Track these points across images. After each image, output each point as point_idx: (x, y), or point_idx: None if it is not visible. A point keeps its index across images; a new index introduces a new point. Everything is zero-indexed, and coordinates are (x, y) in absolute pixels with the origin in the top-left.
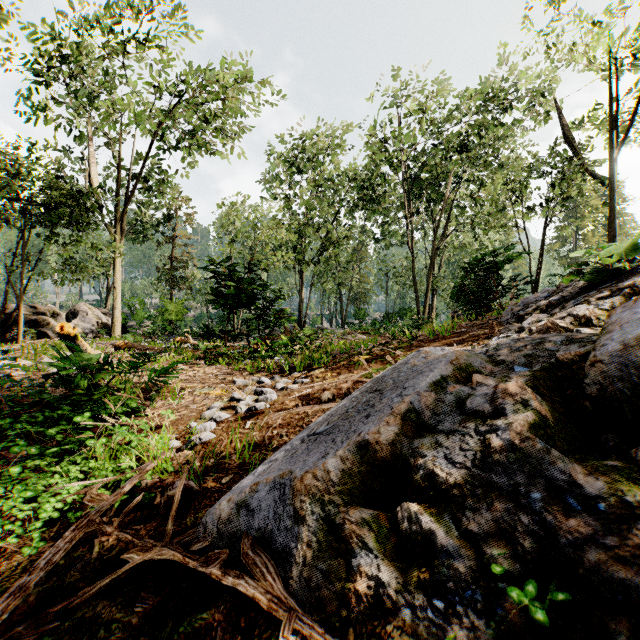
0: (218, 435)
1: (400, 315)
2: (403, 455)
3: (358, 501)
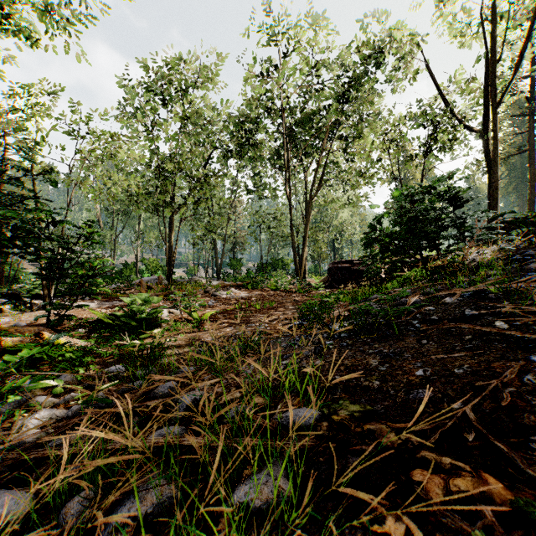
0: None
1: (273, 265)
2: None
3: None
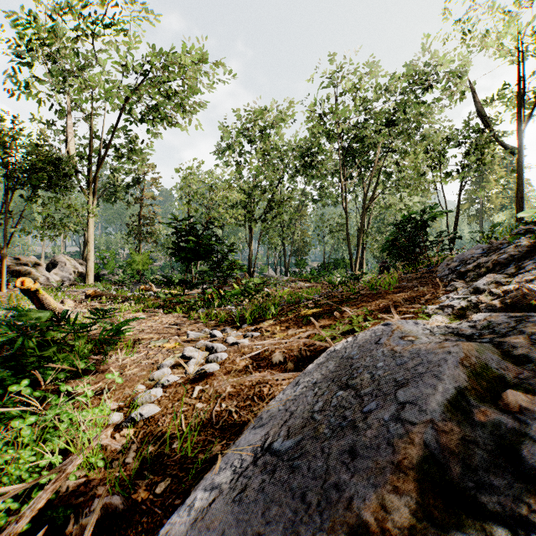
0: (163, 407)
1: (334, 264)
2: None
3: None
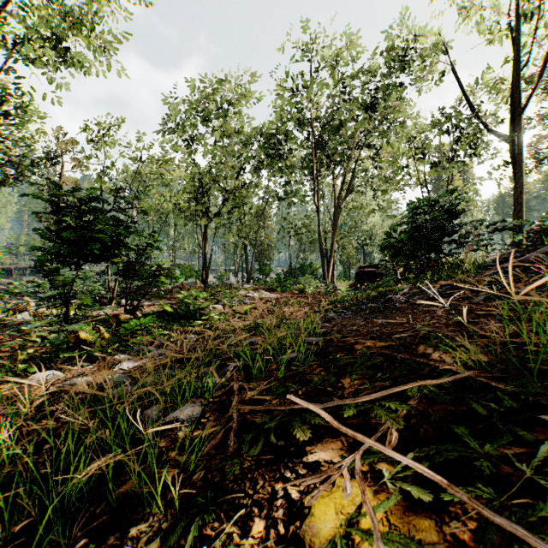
0: None
1: (301, 270)
2: None
3: None
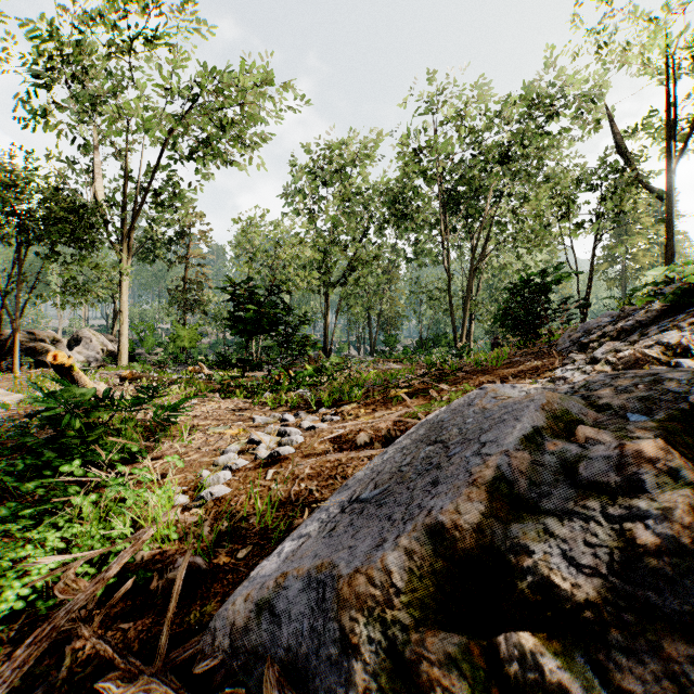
0: (234, 488)
1: (434, 342)
2: (493, 545)
3: (434, 618)
